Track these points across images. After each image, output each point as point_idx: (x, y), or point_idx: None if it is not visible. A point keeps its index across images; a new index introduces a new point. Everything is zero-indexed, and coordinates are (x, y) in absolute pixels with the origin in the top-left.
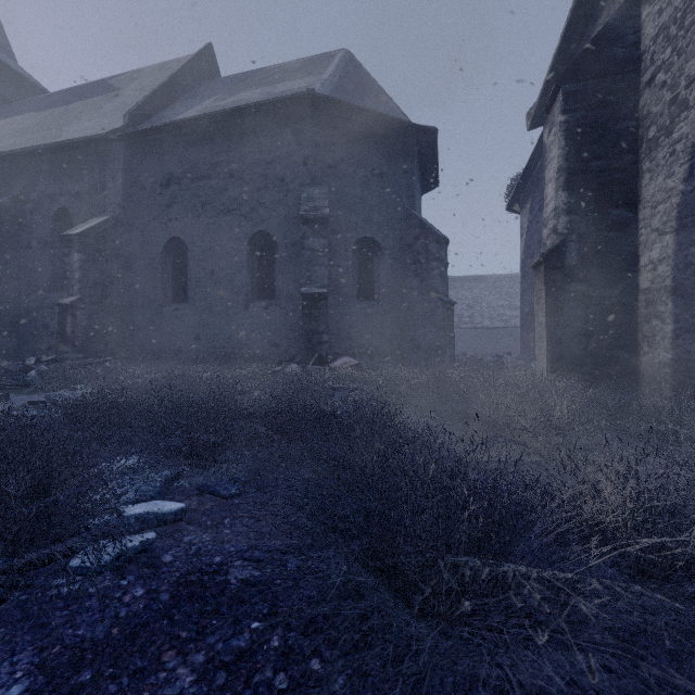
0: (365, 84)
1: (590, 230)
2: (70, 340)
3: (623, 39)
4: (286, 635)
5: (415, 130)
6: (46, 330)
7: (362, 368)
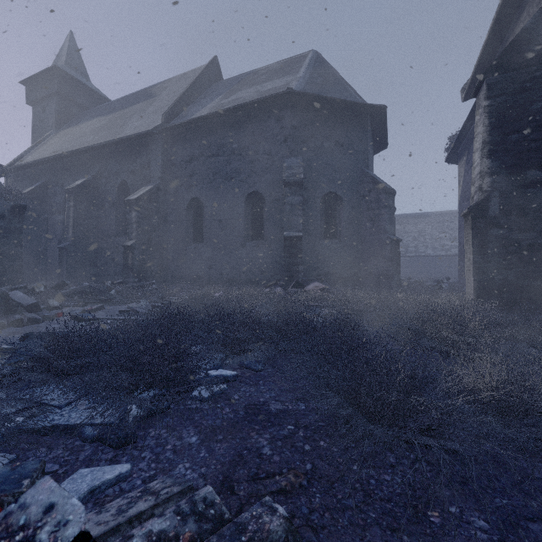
0: (329, 76)
1: (509, 188)
2: (130, 269)
3: (538, 38)
4: (305, 432)
5: (368, 109)
6: (113, 262)
7: (328, 290)
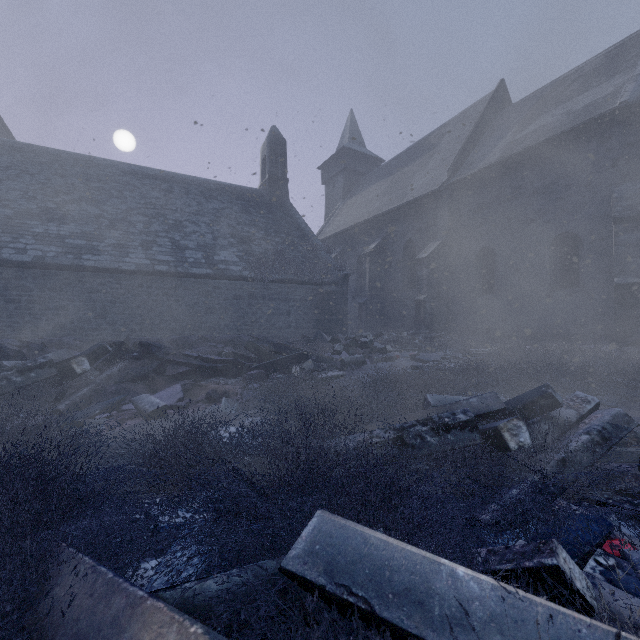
0: None
1: None
2: (422, 322)
3: None
4: None
5: None
6: (400, 315)
7: None
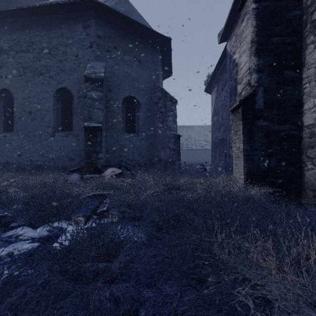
0: (131, 10)
1: (271, 84)
2: None
3: None
4: None
5: (159, 38)
6: None
7: (124, 175)
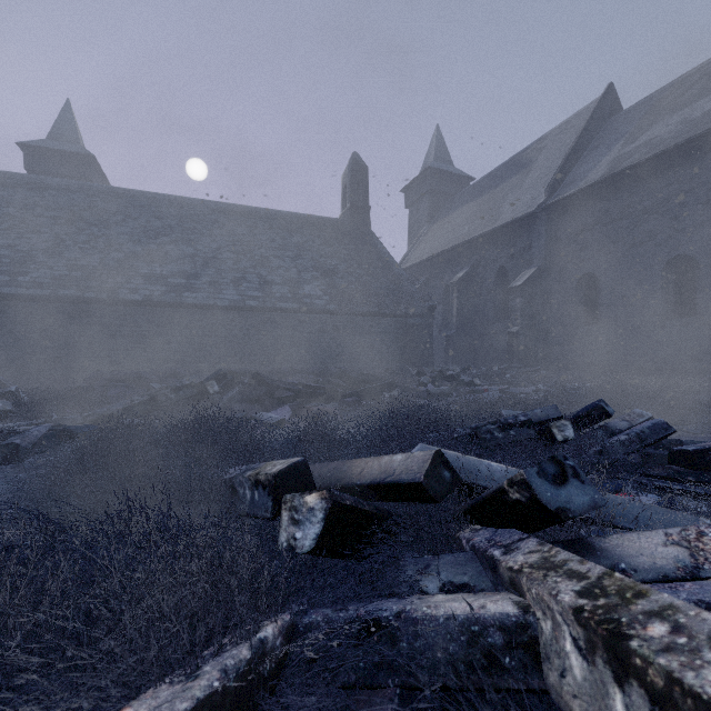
0: None
1: None
2: (515, 355)
3: None
4: None
5: None
6: (491, 348)
7: None
